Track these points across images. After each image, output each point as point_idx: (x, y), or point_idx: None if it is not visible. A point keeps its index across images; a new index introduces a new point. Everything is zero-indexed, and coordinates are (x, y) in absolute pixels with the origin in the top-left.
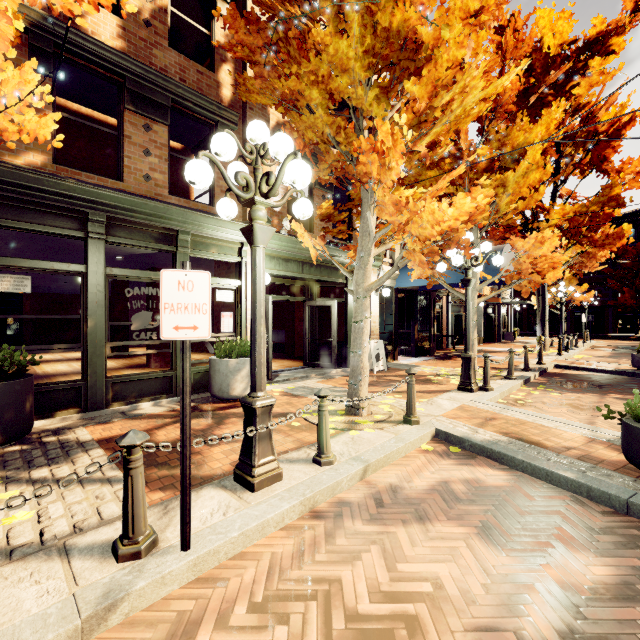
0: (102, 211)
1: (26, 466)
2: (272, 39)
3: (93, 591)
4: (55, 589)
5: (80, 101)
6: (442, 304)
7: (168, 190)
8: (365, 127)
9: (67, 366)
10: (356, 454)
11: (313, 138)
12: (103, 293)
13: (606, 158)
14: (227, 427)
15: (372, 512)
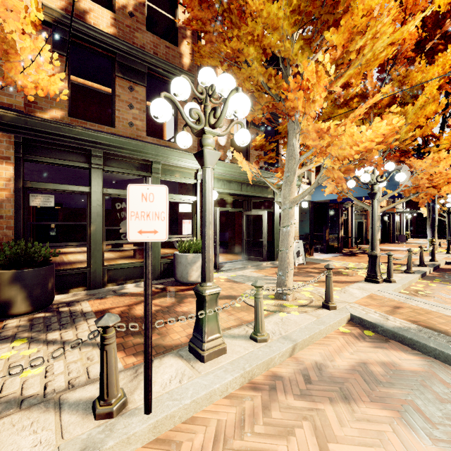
0: (100, 149)
1: (45, 329)
2: (219, 12)
3: (73, 446)
4: (46, 440)
5: (93, 80)
6: (347, 213)
7: (145, 133)
8: (291, 73)
9: (83, 256)
10: (285, 333)
11: (249, 88)
12: (101, 206)
13: None
14: (185, 305)
15: (301, 387)
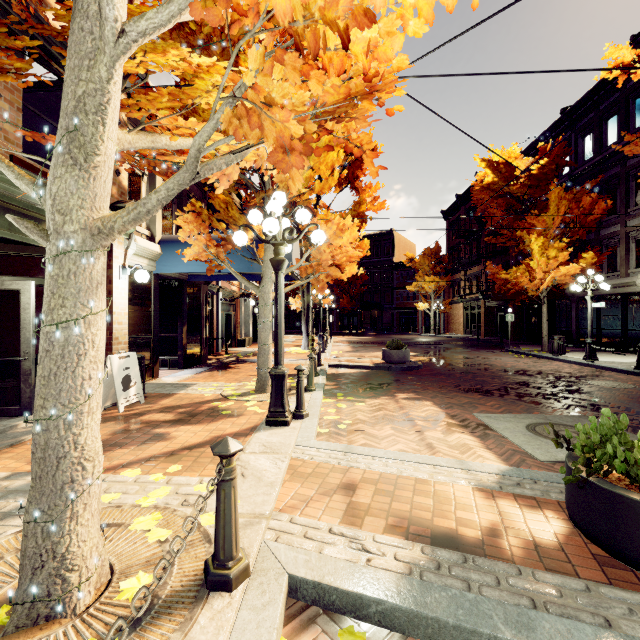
0: None
1: None
2: None
3: None
4: None
5: None
6: (212, 301)
7: None
8: None
9: None
10: None
11: None
12: None
13: (358, 177)
14: None
15: None
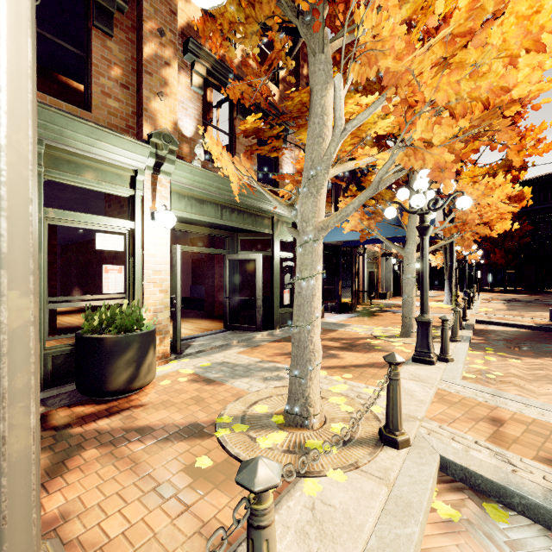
0: None
1: None
2: None
3: None
4: None
5: None
6: (359, 261)
7: None
8: None
9: None
10: None
11: (234, 17)
12: None
13: (515, 123)
14: (67, 482)
15: None
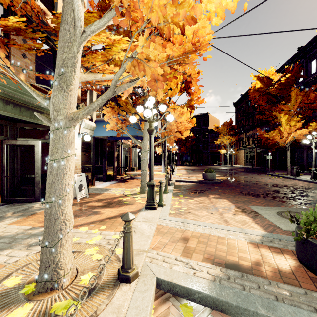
0: None
1: None
2: None
3: None
4: None
5: None
6: (119, 149)
7: None
8: None
9: None
10: None
11: None
12: None
13: (190, 87)
14: None
15: None
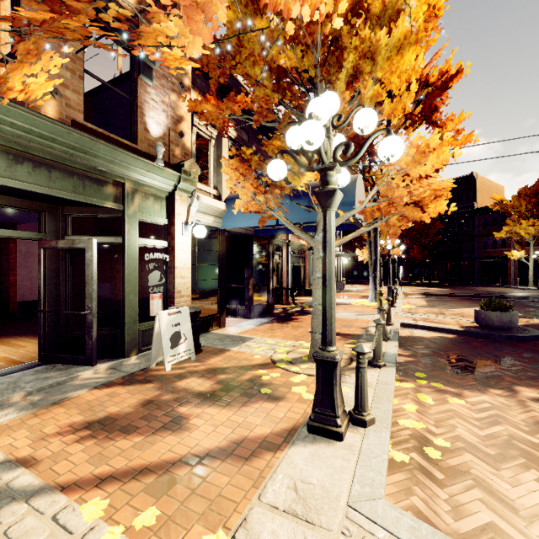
0: None
1: None
2: None
3: None
4: None
5: None
6: (282, 254)
7: None
8: None
9: None
10: None
11: None
12: None
13: (437, 108)
14: None
15: None
